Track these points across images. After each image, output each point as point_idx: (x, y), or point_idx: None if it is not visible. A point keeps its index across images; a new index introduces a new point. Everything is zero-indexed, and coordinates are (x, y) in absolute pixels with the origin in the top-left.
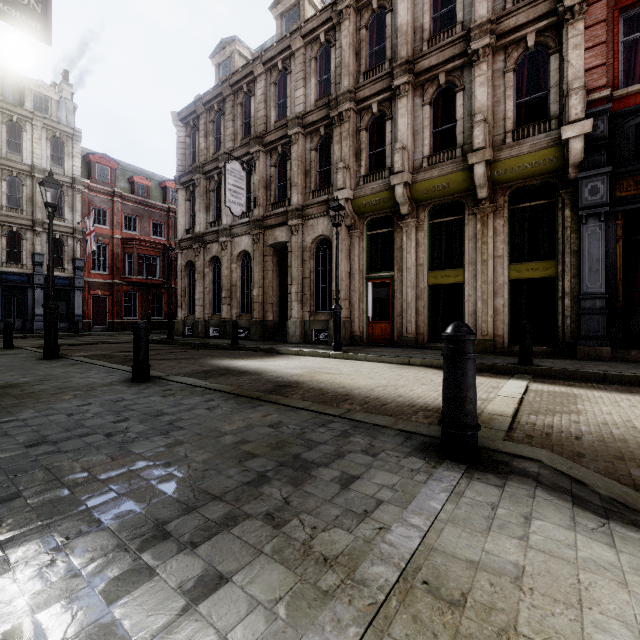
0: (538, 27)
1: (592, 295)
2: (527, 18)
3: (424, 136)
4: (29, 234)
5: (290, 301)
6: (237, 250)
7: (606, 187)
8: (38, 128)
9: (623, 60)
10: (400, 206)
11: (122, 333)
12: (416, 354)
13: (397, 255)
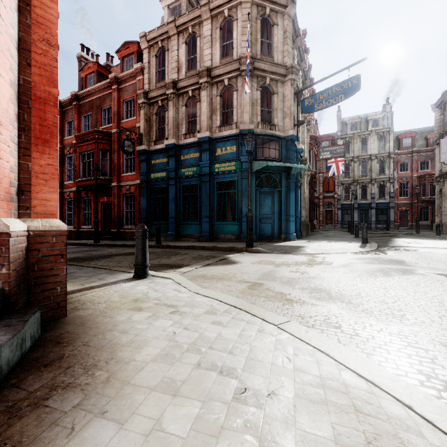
0: None
1: None
2: None
3: None
4: (369, 185)
5: None
6: None
7: None
8: (373, 136)
9: None
10: None
11: (412, 231)
12: None
13: None
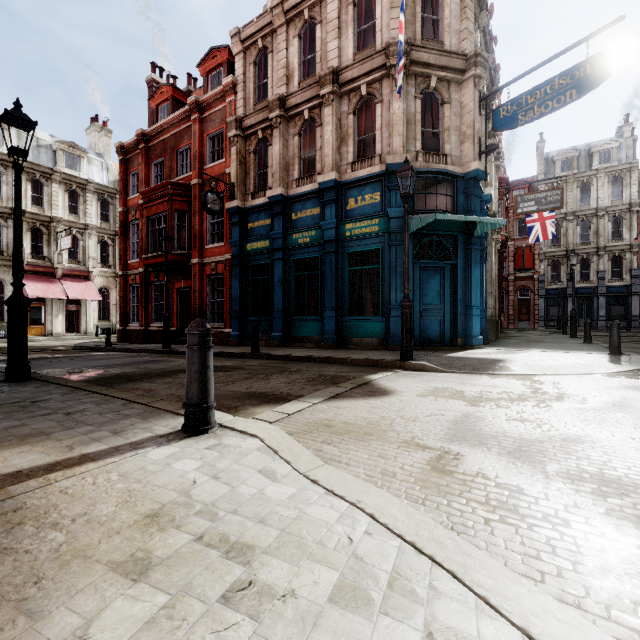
0: None
1: None
2: None
3: None
4: (594, 258)
5: None
6: None
7: None
8: (601, 178)
9: None
10: None
11: None
12: None
13: None
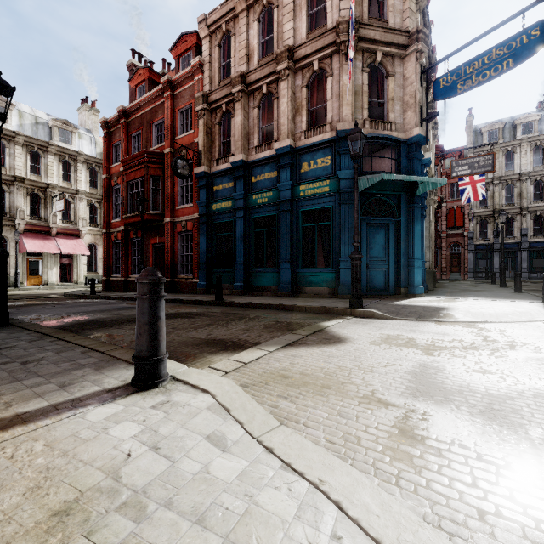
0: None
1: None
2: None
3: None
4: (518, 217)
5: None
6: None
7: None
8: (524, 147)
9: None
10: None
11: None
12: None
13: None
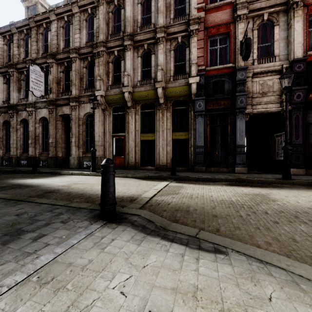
0: (182, 35)
1: (199, 146)
2: (178, 30)
3: (138, 71)
4: None
5: (71, 146)
6: (39, 116)
7: (203, 104)
8: None
9: (209, 56)
10: (127, 102)
11: None
12: (132, 172)
13: (127, 125)
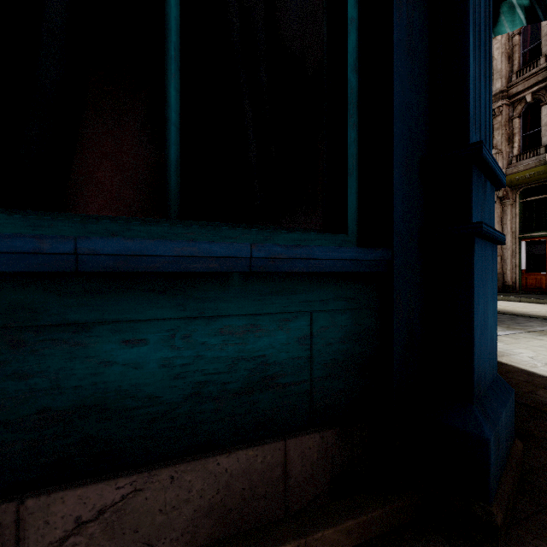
0: None
1: None
2: None
3: None
4: None
5: None
6: None
7: None
8: None
9: None
10: None
11: None
12: None
13: None
